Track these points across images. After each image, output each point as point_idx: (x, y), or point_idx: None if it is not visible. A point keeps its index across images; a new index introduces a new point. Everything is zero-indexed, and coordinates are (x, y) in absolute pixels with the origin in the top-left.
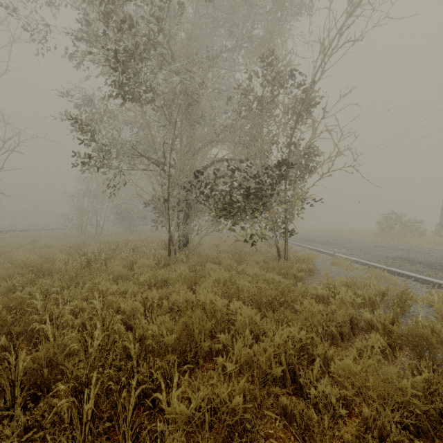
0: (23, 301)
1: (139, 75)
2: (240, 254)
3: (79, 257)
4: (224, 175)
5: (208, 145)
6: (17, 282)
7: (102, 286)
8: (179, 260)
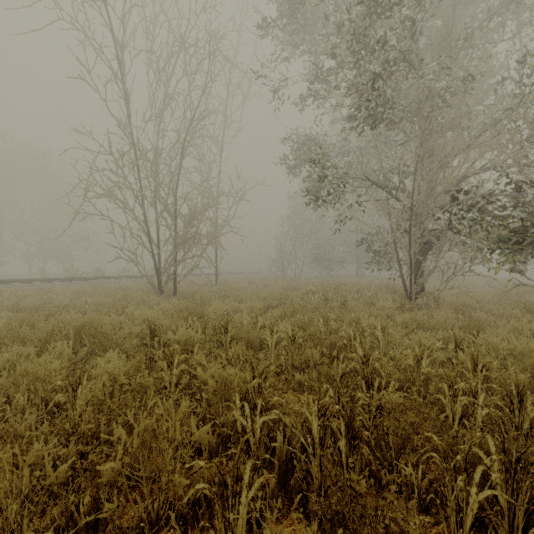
0: (309, 323)
1: (383, 92)
2: (527, 304)
3: (312, 294)
4: (489, 193)
5: (455, 156)
6: (285, 309)
7: (364, 321)
8: (425, 306)
